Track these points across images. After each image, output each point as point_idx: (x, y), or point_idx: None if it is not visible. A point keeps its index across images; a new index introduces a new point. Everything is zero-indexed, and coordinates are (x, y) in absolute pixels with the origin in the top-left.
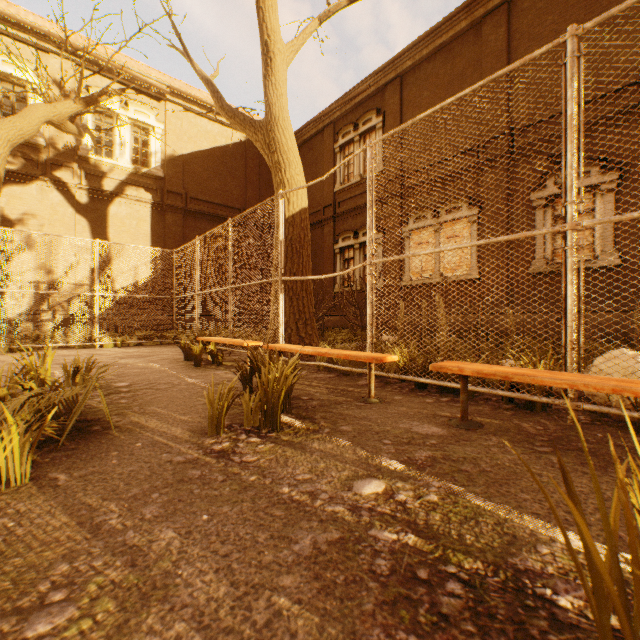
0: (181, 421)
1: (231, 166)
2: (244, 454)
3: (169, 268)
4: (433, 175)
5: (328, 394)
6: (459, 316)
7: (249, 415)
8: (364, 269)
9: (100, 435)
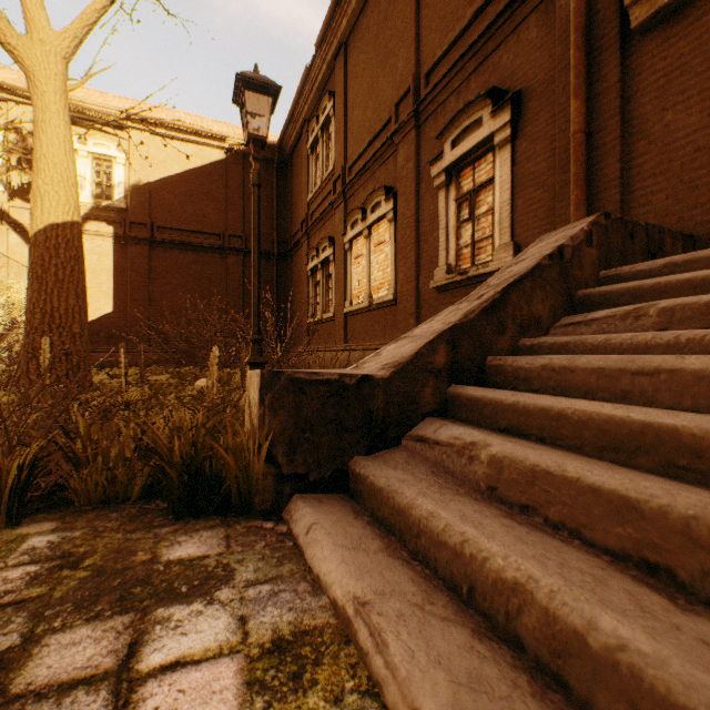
0: None
1: (208, 188)
2: None
3: None
4: None
5: None
6: None
7: None
8: (327, 294)
9: None
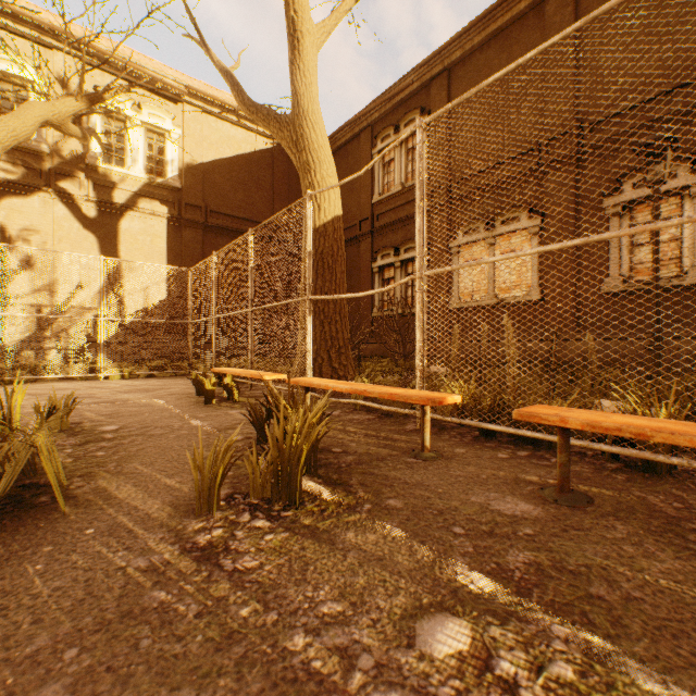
0: (164, 488)
1: (256, 176)
2: (241, 554)
3: (184, 289)
4: (506, 157)
5: (367, 444)
6: (543, 342)
7: (257, 482)
8: (406, 290)
9: (42, 512)
